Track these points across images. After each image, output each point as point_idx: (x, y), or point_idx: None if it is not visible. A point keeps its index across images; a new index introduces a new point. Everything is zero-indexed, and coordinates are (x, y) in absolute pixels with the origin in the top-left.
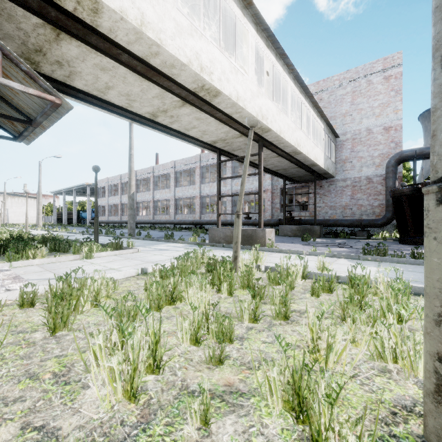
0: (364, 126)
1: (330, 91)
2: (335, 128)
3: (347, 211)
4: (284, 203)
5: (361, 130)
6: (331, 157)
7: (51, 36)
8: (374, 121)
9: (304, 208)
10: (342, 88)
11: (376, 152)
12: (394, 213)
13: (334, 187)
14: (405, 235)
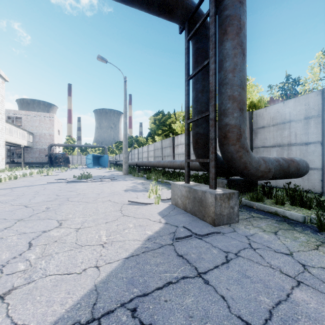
0: (43, 132)
1: (31, 116)
2: (33, 130)
3: (37, 159)
4: (10, 155)
5: (42, 133)
6: (31, 140)
7: None
8: (46, 131)
9: (20, 157)
10: (36, 117)
11: (47, 141)
12: (48, 160)
13: (33, 150)
14: (50, 166)
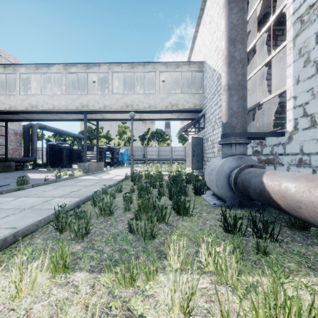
0: None
1: None
2: None
3: None
4: None
5: None
6: None
7: (178, 117)
8: None
9: None
10: None
11: None
12: (49, 154)
13: None
14: (59, 165)
